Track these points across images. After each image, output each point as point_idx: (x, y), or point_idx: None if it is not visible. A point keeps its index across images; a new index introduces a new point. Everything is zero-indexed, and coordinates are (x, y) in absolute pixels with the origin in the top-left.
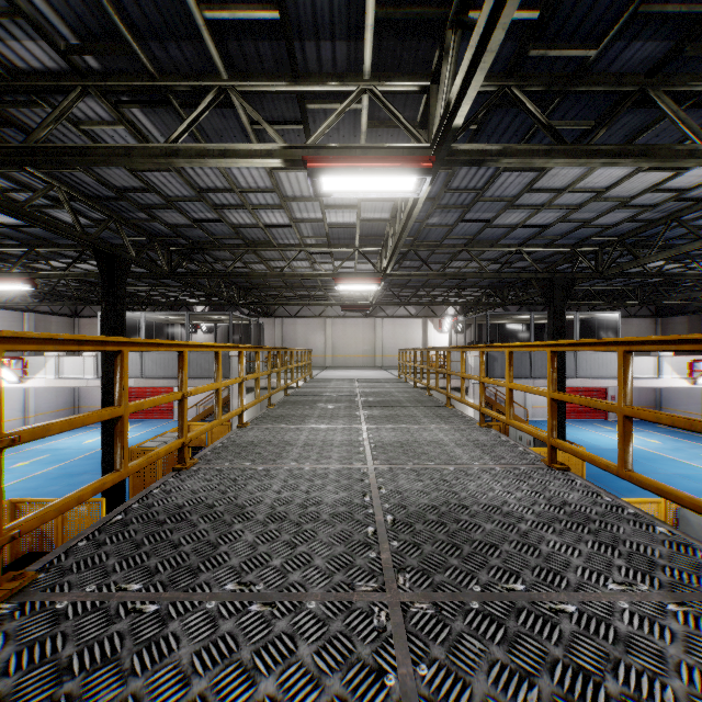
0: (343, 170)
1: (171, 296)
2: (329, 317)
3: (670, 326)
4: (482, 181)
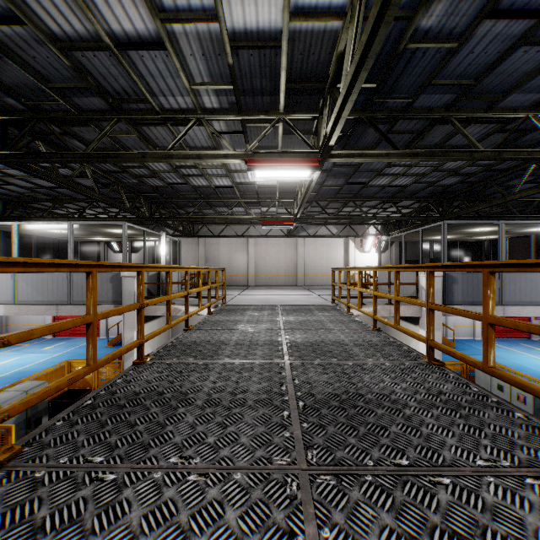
0: None
1: (89, 214)
2: (252, 237)
3: None
4: None
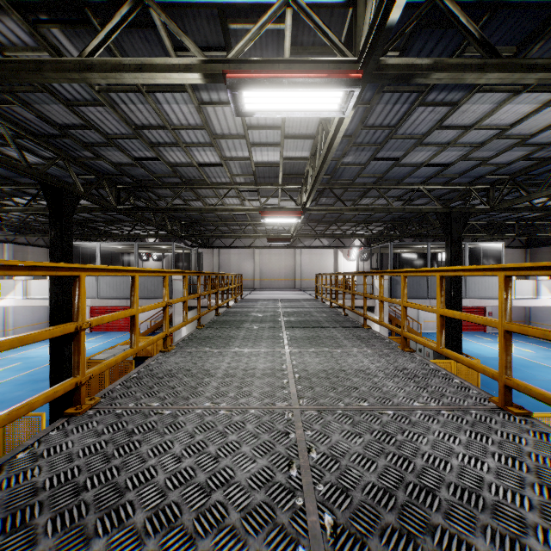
0: (266, 81)
1: (127, 230)
2: (257, 248)
3: (538, 255)
4: (396, 118)
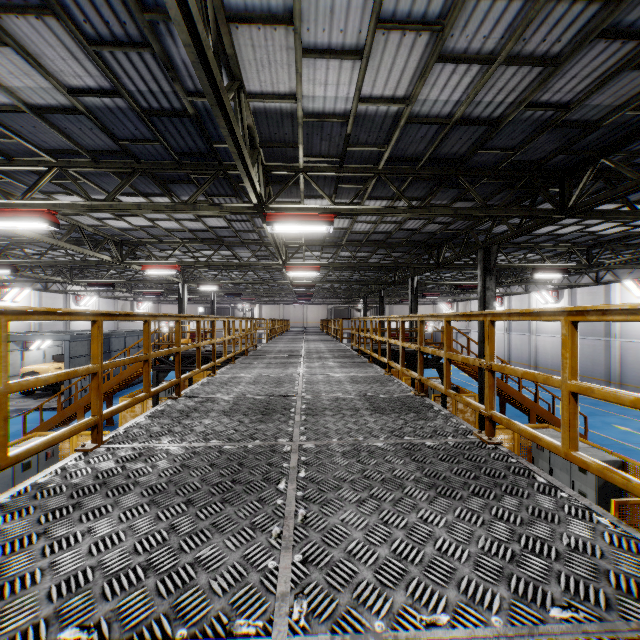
0: None
1: None
2: None
3: None
4: None
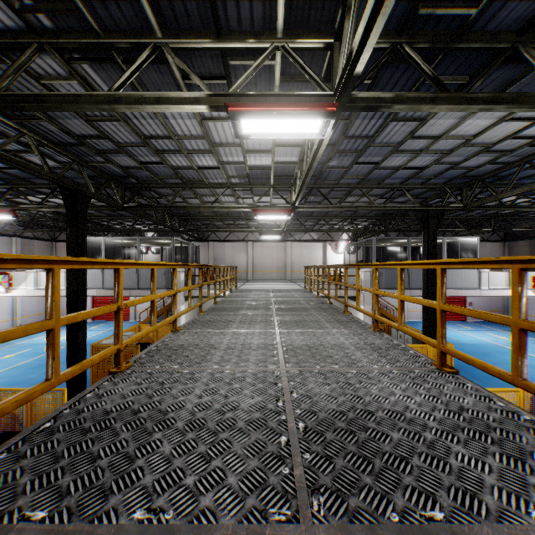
0: (260, 113)
1: (127, 225)
2: (250, 241)
3: (515, 248)
4: (373, 130)
